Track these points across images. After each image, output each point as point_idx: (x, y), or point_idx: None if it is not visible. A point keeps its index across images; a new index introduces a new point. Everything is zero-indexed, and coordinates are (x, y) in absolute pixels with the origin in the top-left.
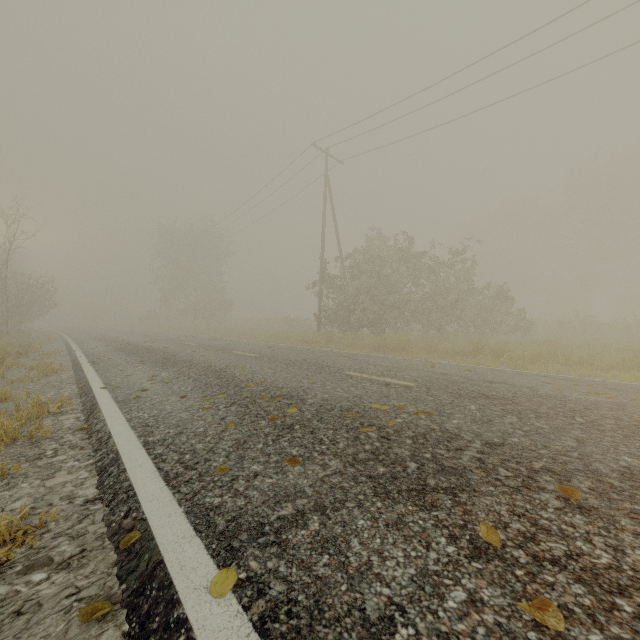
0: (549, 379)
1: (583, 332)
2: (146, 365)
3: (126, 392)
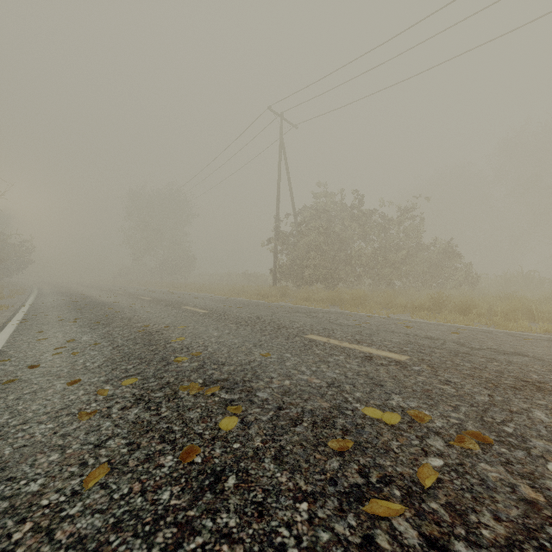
0: None
1: (527, 286)
2: (76, 324)
3: (8, 369)
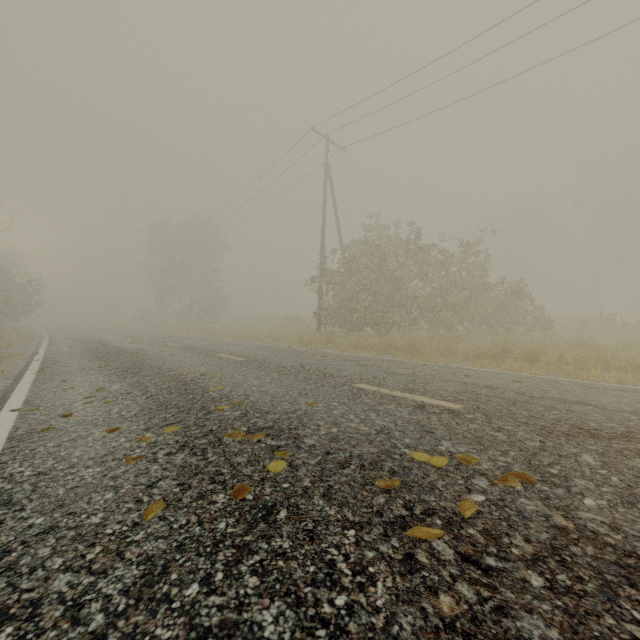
0: (636, 395)
1: (607, 332)
2: (102, 373)
3: (40, 418)
